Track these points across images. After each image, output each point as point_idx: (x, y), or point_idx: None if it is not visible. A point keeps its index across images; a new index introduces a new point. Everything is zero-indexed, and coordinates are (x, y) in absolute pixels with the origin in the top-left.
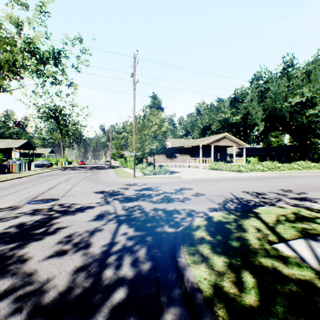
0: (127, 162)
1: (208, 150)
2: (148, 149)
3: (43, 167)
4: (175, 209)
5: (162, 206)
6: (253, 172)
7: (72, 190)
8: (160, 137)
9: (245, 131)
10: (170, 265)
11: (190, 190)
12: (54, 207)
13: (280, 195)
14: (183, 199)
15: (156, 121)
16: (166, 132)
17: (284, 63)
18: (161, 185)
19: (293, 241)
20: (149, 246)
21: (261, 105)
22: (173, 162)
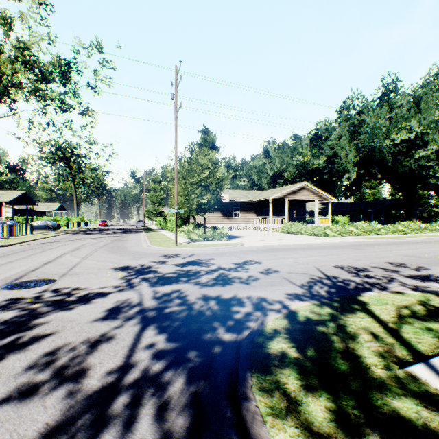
0: (167, 222)
1: (280, 205)
2: (197, 204)
3: (46, 230)
4: (235, 297)
5: (215, 291)
6: (343, 237)
7: (80, 266)
8: (213, 186)
9: (331, 180)
10: (228, 418)
11: (257, 264)
12: (43, 294)
13: (390, 272)
14: (248, 280)
15: (207, 163)
16: (222, 180)
17: (385, 87)
18: (214, 257)
19: (438, 358)
20: (191, 373)
21: (353, 144)
22: (232, 222)
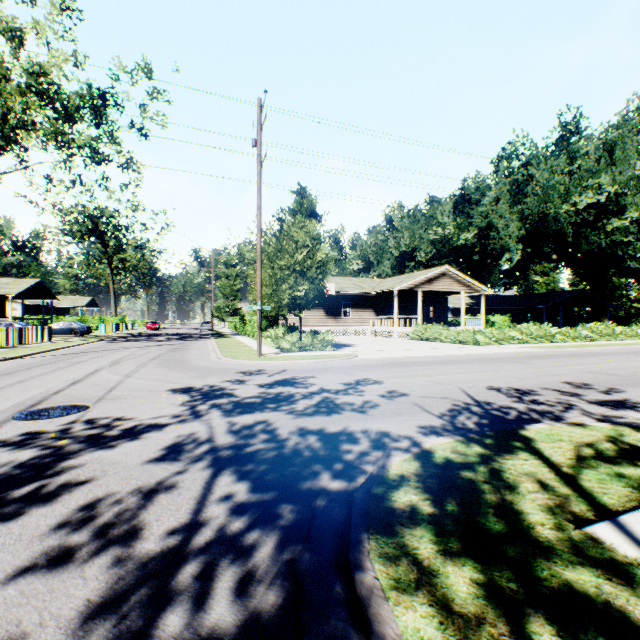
0: (245, 324)
1: (410, 300)
2: (289, 298)
3: (71, 336)
4: (345, 431)
5: (316, 423)
6: (502, 346)
7: (123, 386)
8: (313, 272)
9: (484, 262)
10: (337, 594)
11: (376, 384)
12: (72, 427)
13: (568, 396)
14: (363, 406)
15: (304, 239)
16: (326, 263)
17: (562, 127)
18: (315, 374)
19: (630, 515)
20: (285, 534)
21: (517, 211)
22: (340, 324)
